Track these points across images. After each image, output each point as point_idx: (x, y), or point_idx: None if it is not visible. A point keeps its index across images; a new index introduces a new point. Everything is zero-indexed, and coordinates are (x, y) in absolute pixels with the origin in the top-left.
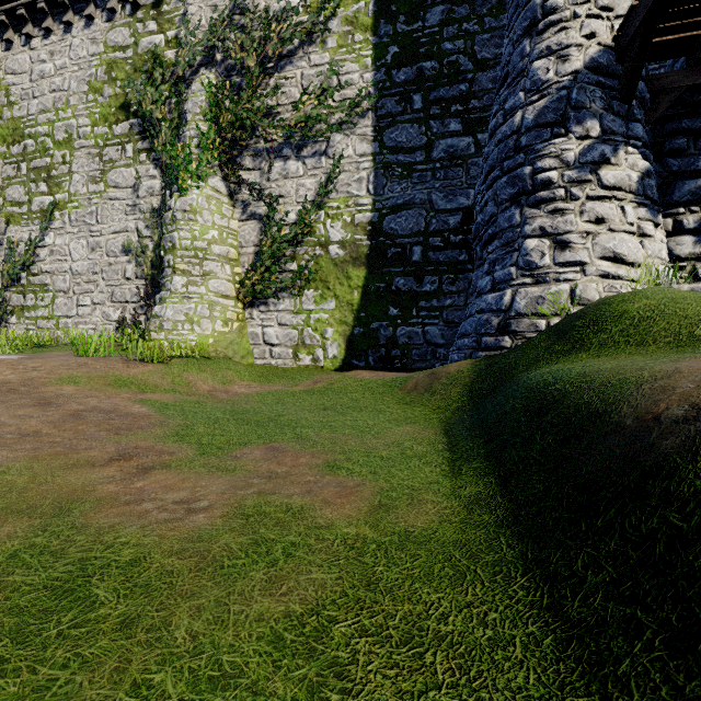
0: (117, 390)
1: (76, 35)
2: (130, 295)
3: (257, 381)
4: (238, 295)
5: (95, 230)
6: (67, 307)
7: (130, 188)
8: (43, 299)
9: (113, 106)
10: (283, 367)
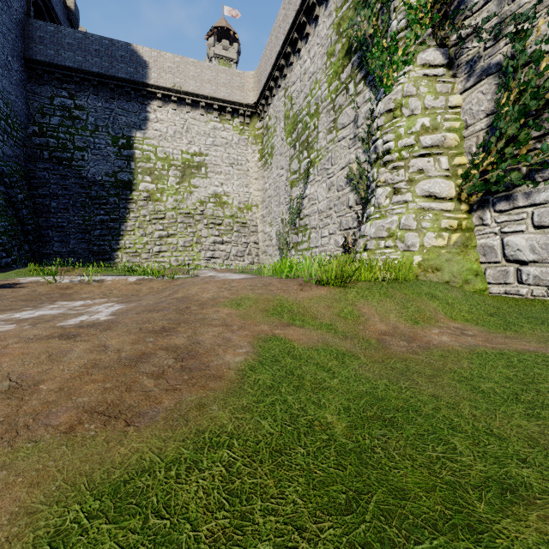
0: (264, 318)
1: (320, 23)
2: (352, 221)
3: (482, 323)
4: (459, 194)
5: (330, 172)
6: (316, 239)
7: (352, 123)
8: (305, 236)
9: (340, 58)
10: (544, 300)
